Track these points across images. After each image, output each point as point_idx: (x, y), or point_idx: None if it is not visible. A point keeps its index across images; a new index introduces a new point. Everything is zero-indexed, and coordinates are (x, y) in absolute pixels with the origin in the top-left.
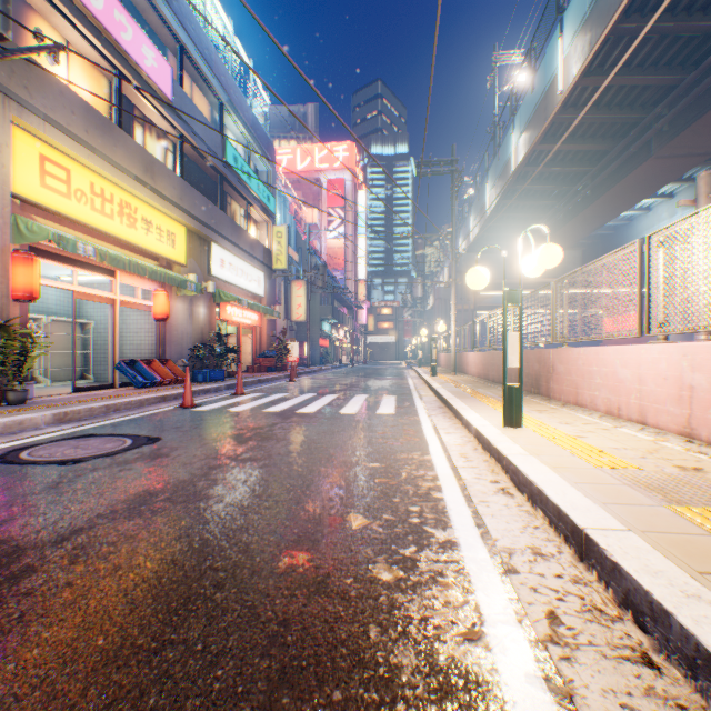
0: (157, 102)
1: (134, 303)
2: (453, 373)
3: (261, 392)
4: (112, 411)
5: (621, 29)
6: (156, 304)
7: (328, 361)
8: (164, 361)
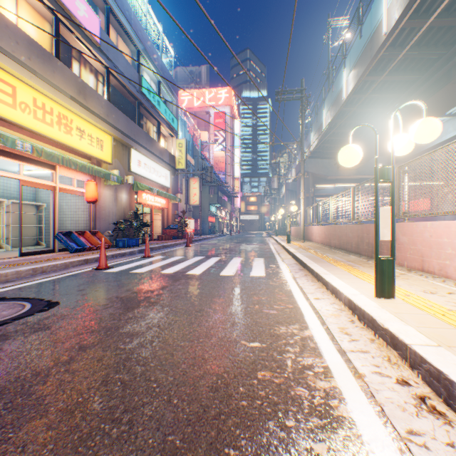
0: (88, 43)
1: (71, 190)
2: (302, 241)
3: (163, 255)
4: (39, 273)
5: None
6: (87, 191)
7: (214, 232)
8: (95, 232)
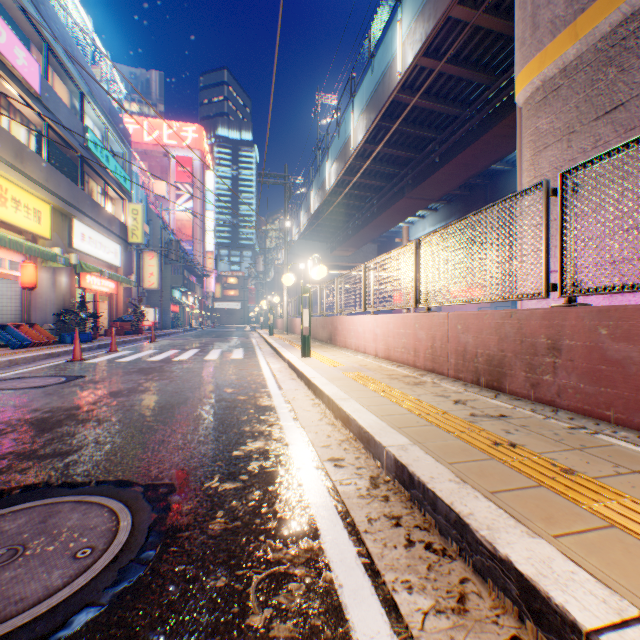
0: (26, 95)
1: (3, 273)
2: (286, 333)
3: (133, 350)
4: (14, 365)
5: (381, 125)
6: (24, 275)
7: (179, 325)
8: (32, 325)
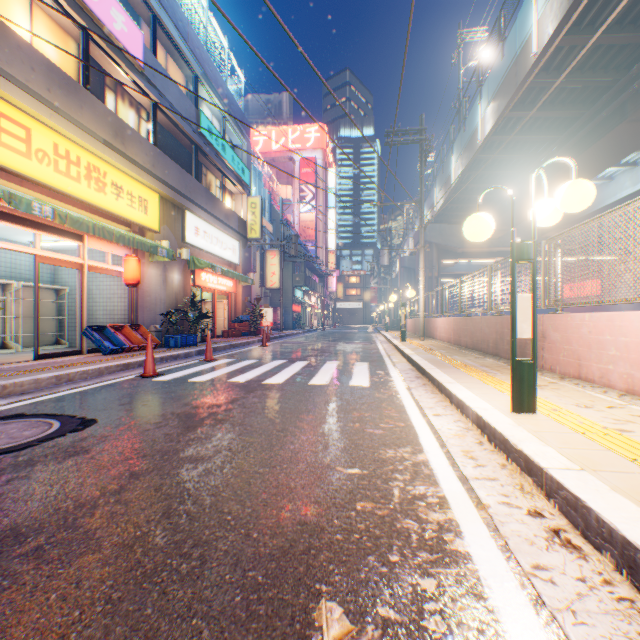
0: (127, 68)
1: (104, 269)
2: (422, 338)
3: (231, 358)
4: (64, 382)
5: None
6: (126, 270)
7: (300, 325)
8: (136, 327)
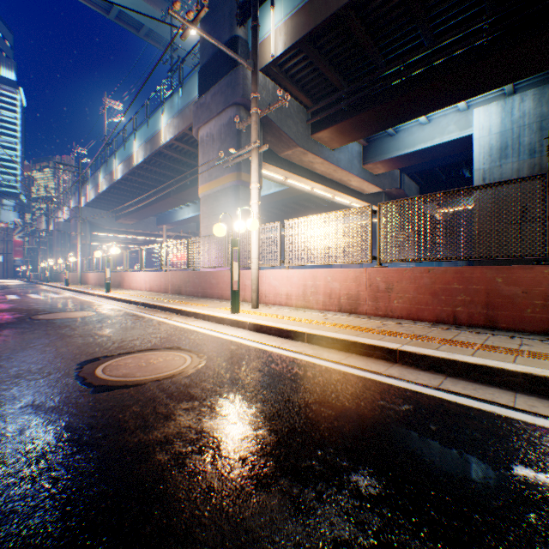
0: None
1: None
2: (81, 284)
3: None
4: None
5: (154, 159)
6: None
7: None
8: None
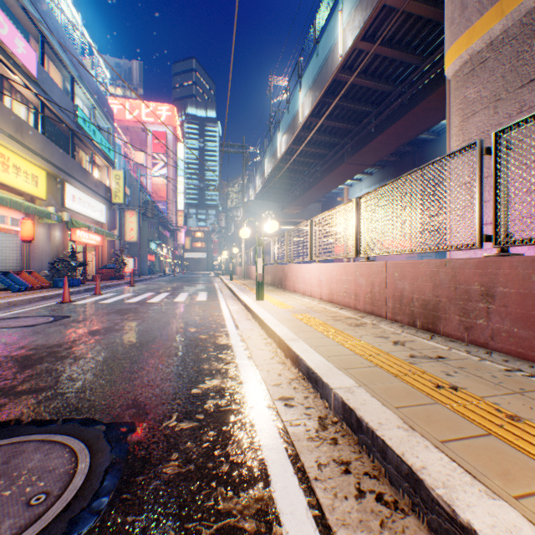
0: (25, 79)
1: (6, 229)
2: (244, 279)
3: (114, 293)
4: (12, 306)
5: (325, 101)
6: (24, 230)
7: (154, 272)
8: (30, 272)
